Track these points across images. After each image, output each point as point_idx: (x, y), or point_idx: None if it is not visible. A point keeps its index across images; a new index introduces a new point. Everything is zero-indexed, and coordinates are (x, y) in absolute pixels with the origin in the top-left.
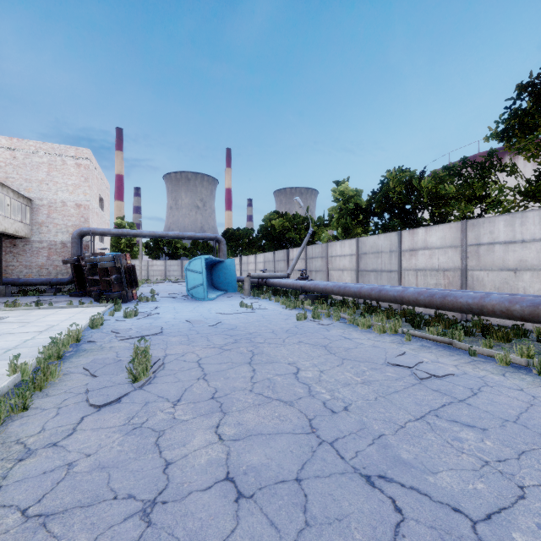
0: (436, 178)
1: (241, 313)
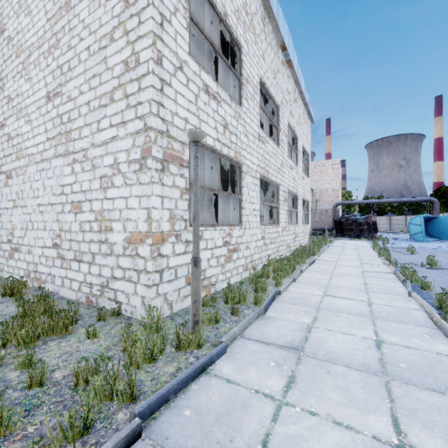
0: None
1: None
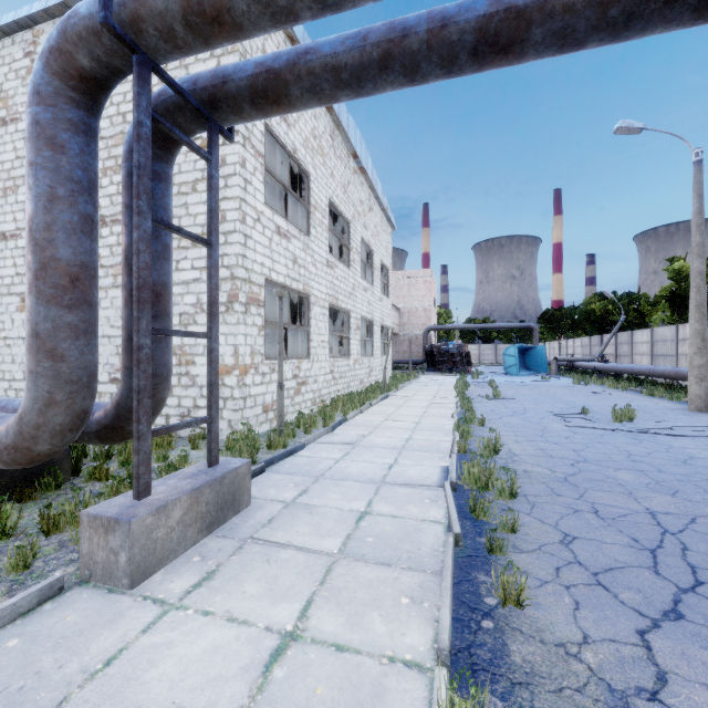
0: None
1: (539, 381)
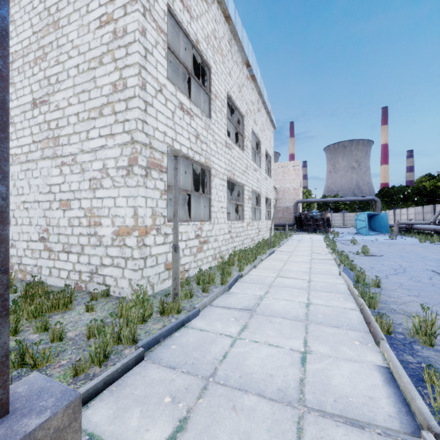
0: None
1: (388, 239)
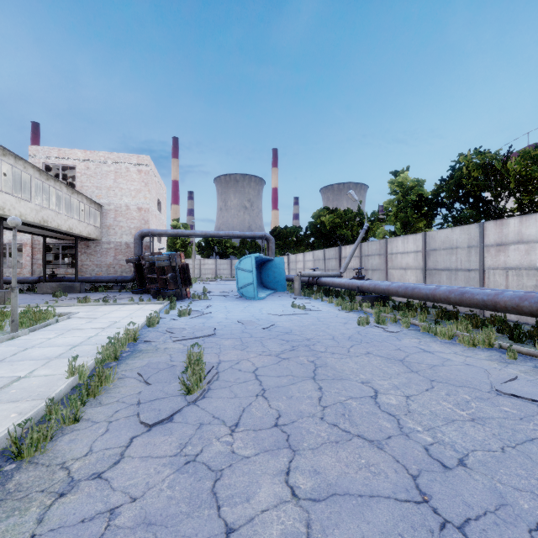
0: (526, 158)
1: (294, 314)
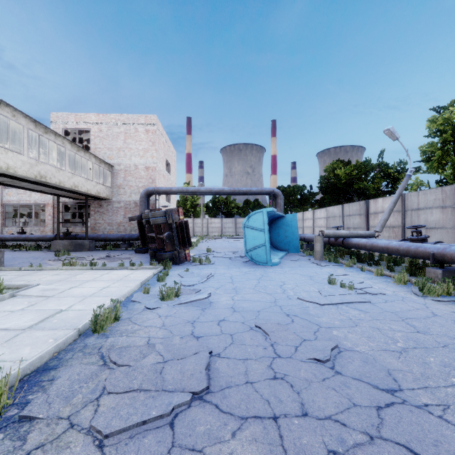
0: None
1: (345, 303)
